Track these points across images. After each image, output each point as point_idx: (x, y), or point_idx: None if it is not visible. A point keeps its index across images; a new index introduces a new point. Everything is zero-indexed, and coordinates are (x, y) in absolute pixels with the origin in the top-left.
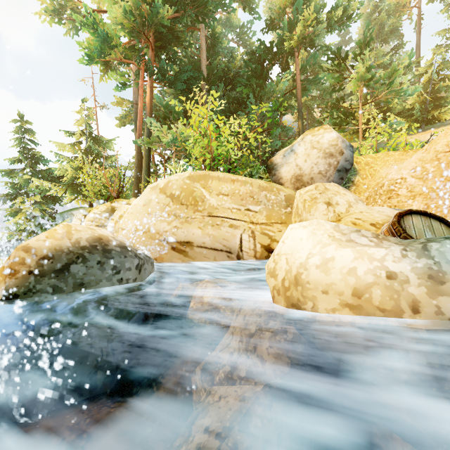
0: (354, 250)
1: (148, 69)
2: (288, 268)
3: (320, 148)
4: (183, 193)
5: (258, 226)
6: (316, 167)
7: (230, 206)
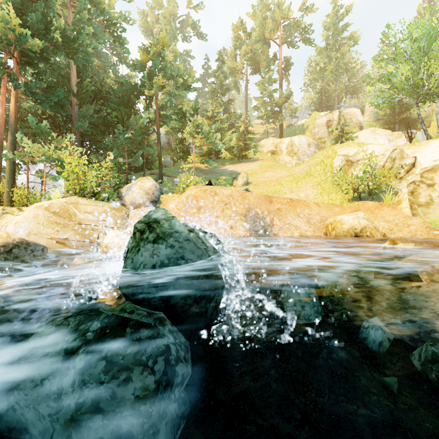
0: (120, 238)
1: (13, 82)
2: (105, 244)
3: (144, 189)
4: (62, 211)
5: (109, 229)
6: (142, 199)
7: (92, 218)
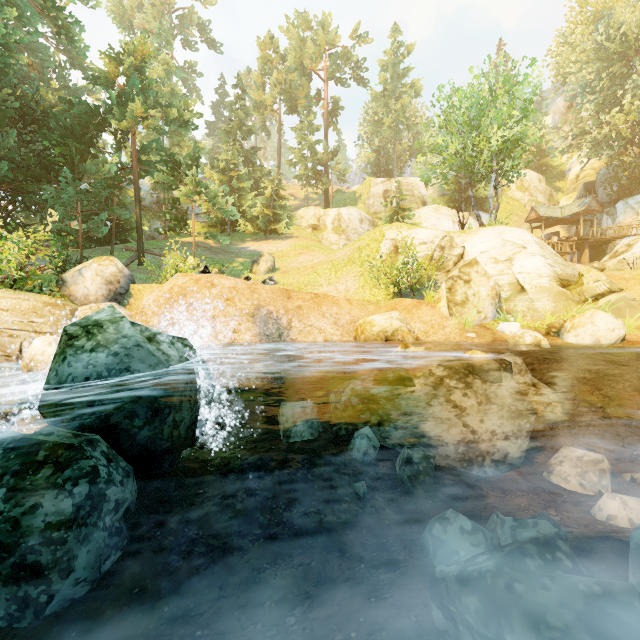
0: (55, 347)
1: None
2: (30, 357)
3: (104, 275)
4: None
5: (40, 335)
6: (100, 290)
7: (11, 319)
